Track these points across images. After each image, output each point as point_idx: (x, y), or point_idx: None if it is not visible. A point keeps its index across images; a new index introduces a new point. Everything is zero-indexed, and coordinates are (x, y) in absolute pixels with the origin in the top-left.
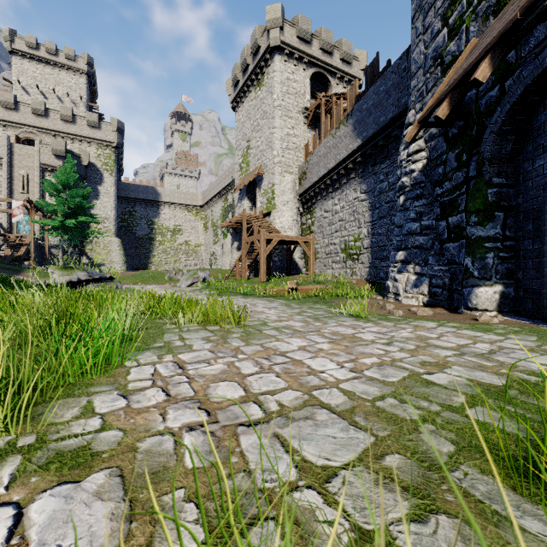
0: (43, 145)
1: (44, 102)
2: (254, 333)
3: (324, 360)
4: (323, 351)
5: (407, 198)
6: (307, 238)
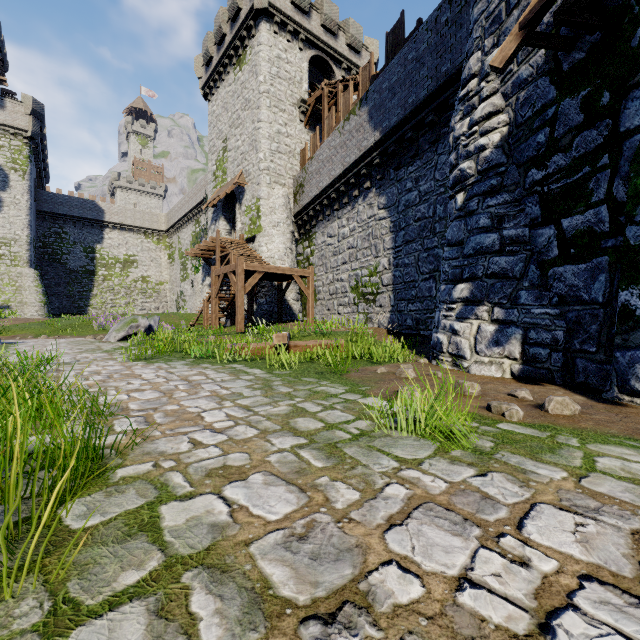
0: None
1: None
2: None
3: None
4: None
5: (471, 195)
6: (304, 272)
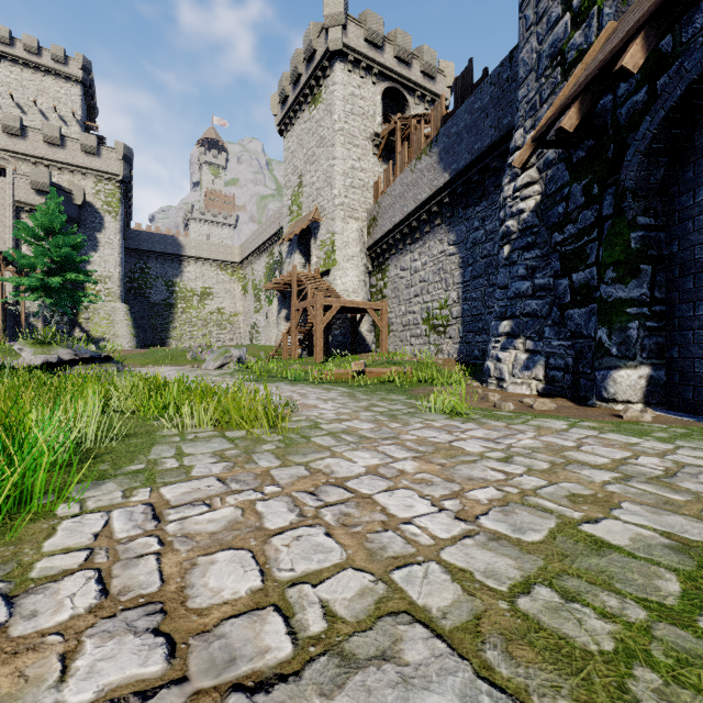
0: (17, 176)
1: (19, 118)
2: (297, 443)
3: (409, 494)
4: (406, 476)
5: (514, 248)
6: (378, 305)
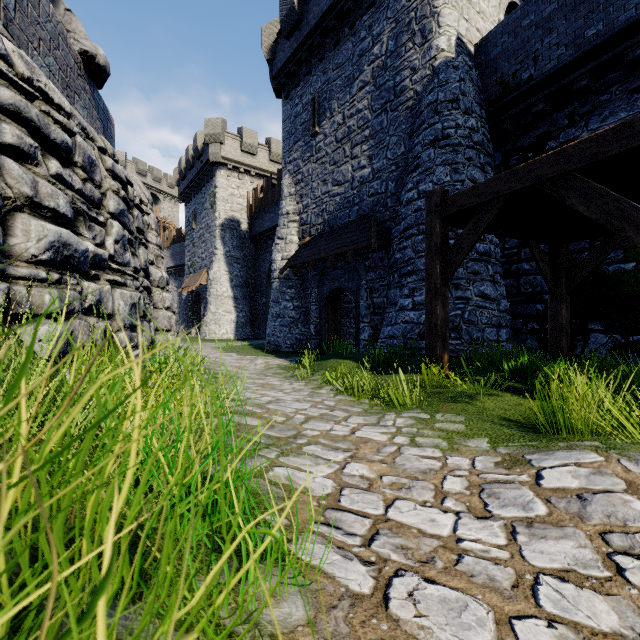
0: None
1: None
2: None
3: None
4: None
5: (183, 303)
6: None
